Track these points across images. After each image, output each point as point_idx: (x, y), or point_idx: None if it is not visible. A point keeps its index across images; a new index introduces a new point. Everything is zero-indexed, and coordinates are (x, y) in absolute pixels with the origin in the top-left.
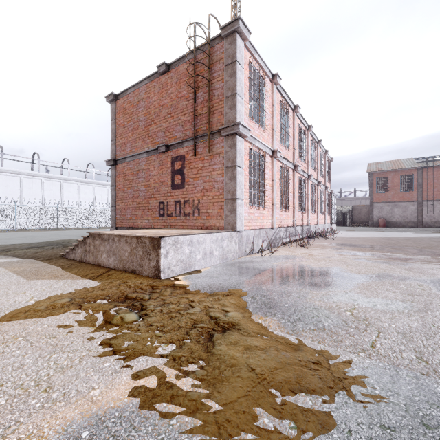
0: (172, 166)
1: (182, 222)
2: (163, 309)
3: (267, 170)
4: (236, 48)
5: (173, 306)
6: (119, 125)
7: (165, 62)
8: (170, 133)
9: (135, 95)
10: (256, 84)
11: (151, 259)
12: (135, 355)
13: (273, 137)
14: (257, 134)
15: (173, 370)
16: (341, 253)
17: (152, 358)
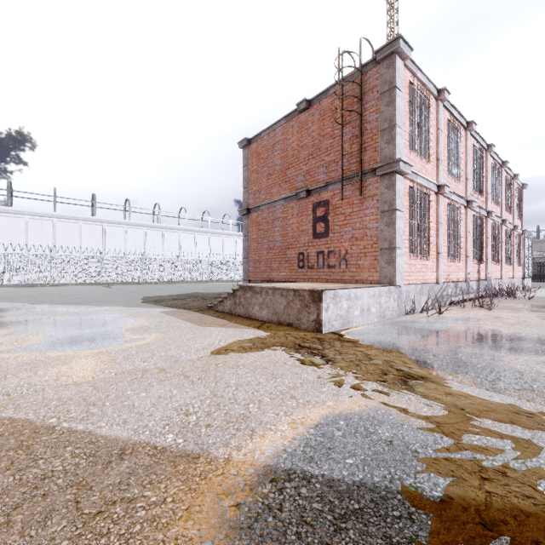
0: (314, 213)
1: (326, 275)
2: (343, 358)
3: (430, 211)
4: (394, 72)
5: (352, 356)
6: (252, 171)
7: (306, 98)
8: (311, 176)
9: (270, 137)
10: (417, 107)
11: (311, 312)
12: (344, 386)
13: (438, 168)
14: (418, 168)
15: (384, 399)
16: (544, 317)
17: (360, 390)
